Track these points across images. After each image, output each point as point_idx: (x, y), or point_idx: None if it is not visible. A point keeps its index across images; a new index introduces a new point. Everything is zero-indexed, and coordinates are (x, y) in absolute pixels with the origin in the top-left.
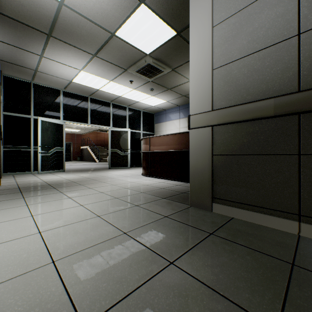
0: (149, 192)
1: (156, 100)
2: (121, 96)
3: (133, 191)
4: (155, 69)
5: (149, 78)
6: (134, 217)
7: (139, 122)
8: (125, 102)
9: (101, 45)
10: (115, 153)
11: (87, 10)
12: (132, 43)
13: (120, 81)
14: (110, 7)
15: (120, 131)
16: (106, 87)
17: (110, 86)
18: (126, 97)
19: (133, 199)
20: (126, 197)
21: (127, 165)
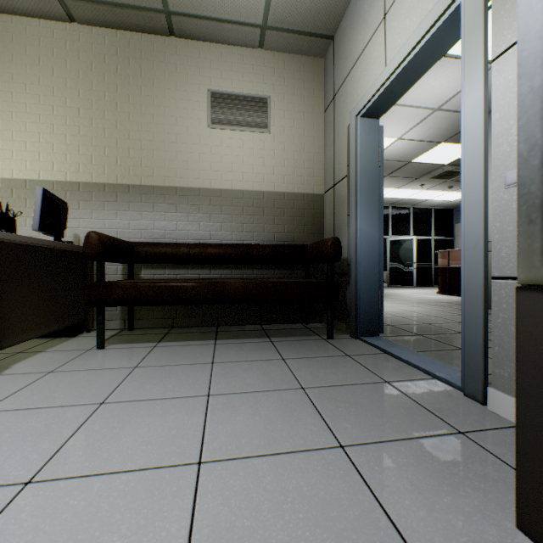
0: (449, 302)
1: (456, 194)
2: (405, 198)
3: (432, 301)
4: (455, 172)
5: (447, 180)
6: (440, 308)
7: (428, 224)
8: (409, 203)
9: (395, 169)
10: (395, 268)
11: (390, 157)
12: (428, 162)
13: (407, 187)
14: (411, 151)
15: (401, 240)
16: (388, 194)
17: (393, 192)
18: (411, 198)
19: (435, 304)
20: (429, 303)
21: (411, 284)
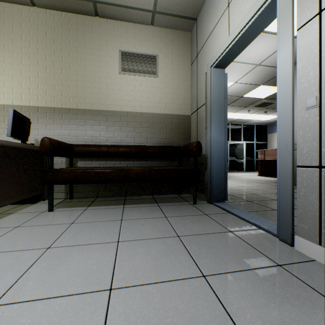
0: (265, 181)
1: (269, 116)
2: (238, 118)
3: (255, 180)
4: (268, 103)
5: (263, 107)
6: (260, 184)
7: (252, 134)
8: (241, 121)
9: (233, 101)
10: (232, 160)
11: (230, 94)
12: (253, 97)
13: (240, 112)
14: (242, 90)
15: (236, 144)
16: (228, 116)
17: (232, 115)
18: (242, 119)
19: (257, 182)
20: (253, 181)
21: (242, 170)
